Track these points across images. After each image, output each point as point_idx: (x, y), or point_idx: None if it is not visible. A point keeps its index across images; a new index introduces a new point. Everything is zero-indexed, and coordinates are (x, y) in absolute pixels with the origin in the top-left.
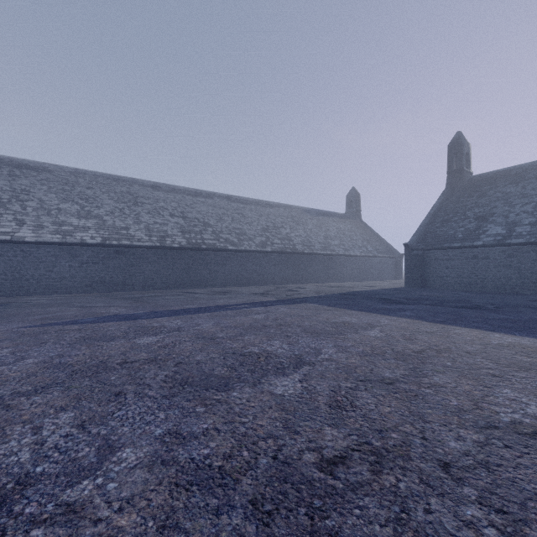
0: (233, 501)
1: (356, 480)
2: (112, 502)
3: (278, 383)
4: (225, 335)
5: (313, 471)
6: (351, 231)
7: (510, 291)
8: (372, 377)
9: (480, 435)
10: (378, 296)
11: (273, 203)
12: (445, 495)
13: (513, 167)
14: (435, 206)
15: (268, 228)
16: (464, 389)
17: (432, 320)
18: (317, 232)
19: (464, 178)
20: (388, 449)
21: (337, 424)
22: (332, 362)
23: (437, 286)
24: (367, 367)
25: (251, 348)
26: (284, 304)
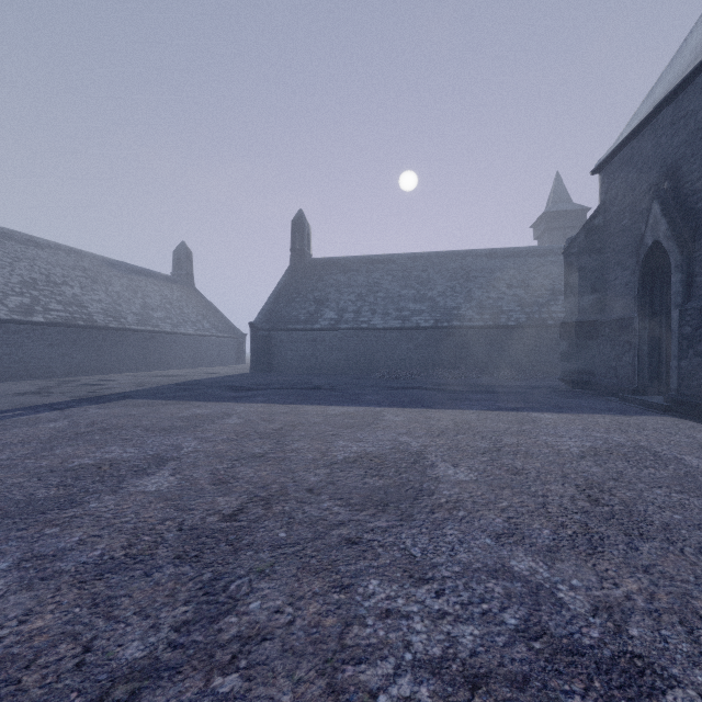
0: (158, 564)
1: (255, 517)
2: (3, 624)
3: (146, 483)
4: (12, 455)
5: (220, 524)
6: (181, 300)
7: (341, 372)
8: (244, 455)
9: (328, 470)
10: (225, 384)
11: (44, 241)
12: (313, 503)
13: (342, 257)
14: (280, 284)
15: (35, 283)
16: (316, 447)
17: (284, 402)
18: (130, 297)
19: (306, 259)
20: (272, 494)
21: (227, 493)
22: (200, 453)
23: (283, 370)
24: (238, 449)
25: (78, 461)
26: (94, 404)
